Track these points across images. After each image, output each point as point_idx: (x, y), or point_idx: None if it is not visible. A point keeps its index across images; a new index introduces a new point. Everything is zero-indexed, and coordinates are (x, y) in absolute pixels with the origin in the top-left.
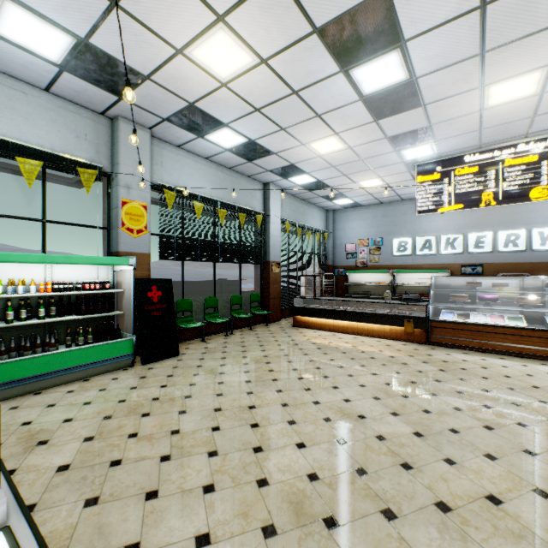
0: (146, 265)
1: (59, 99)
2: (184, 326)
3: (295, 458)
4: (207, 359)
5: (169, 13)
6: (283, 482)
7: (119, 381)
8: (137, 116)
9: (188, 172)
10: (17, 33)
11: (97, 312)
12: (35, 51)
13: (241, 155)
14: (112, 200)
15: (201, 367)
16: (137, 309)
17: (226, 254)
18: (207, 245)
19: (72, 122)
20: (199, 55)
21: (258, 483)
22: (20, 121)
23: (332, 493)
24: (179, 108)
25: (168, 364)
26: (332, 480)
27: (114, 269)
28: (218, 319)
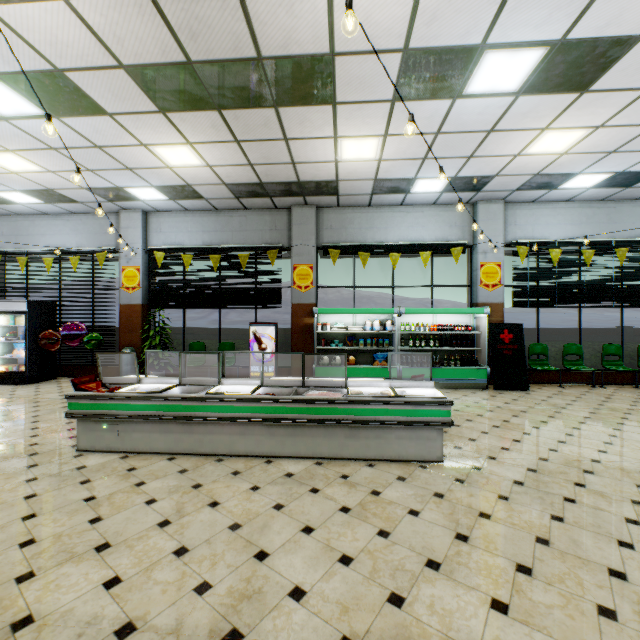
0: (499, 313)
1: (439, 206)
2: (535, 368)
3: (589, 453)
4: (555, 398)
5: (504, 145)
6: (568, 454)
7: (475, 394)
8: (491, 196)
9: (543, 222)
10: (421, 189)
11: (462, 347)
12: (429, 191)
13: (612, 186)
14: (473, 265)
15: (544, 401)
16: (490, 347)
17: (595, 298)
18: (567, 290)
19: (447, 217)
20: (533, 150)
21: (549, 449)
22: (420, 229)
23: (603, 468)
24: (525, 180)
25: (515, 394)
26: (610, 466)
27: (474, 316)
28: (580, 368)
